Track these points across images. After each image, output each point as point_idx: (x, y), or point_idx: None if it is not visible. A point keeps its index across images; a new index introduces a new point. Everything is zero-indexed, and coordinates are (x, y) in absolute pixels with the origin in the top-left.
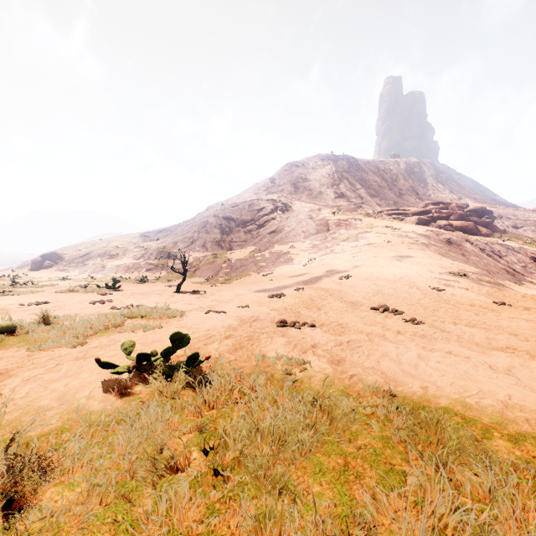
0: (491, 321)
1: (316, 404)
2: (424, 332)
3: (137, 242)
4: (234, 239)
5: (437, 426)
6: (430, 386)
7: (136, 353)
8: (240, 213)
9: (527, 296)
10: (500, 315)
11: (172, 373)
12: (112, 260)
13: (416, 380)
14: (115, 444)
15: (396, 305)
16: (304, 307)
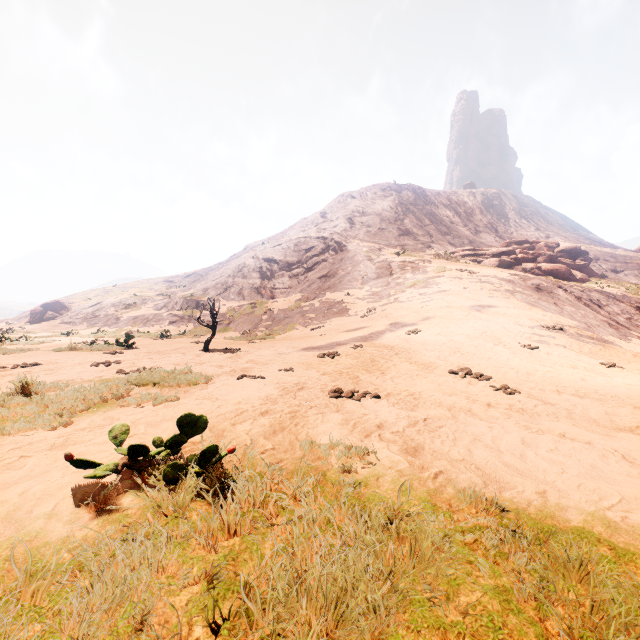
0: (603, 388)
1: (391, 528)
2: (522, 405)
3: (160, 289)
4: (276, 285)
5: (581, 569)
6: (549, 490)
7: (137, 439)
8: (284, 253)
9: (639, 356)
10: (613, 380)
11: (179, 476)
12: (129, 310)
13: (528, 481)
14: (63, 616)
15: (480, 367)
16: (364, 371)
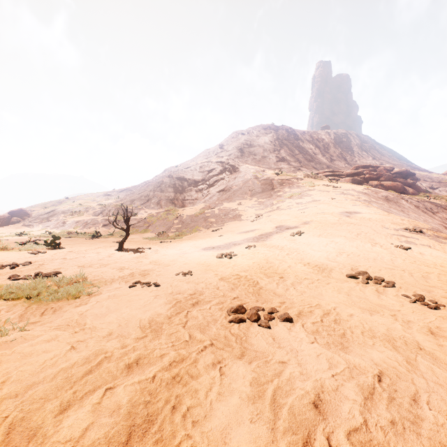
0: None
1: None
2: None
3: (100, 200)
4: (186, 197)
5: None
6: None
7: None
8: (192, 173)
9: None
10: None
11: None
12: (74, 216)
13: None
14: None
15: (373, 269)
16: (261, 274)
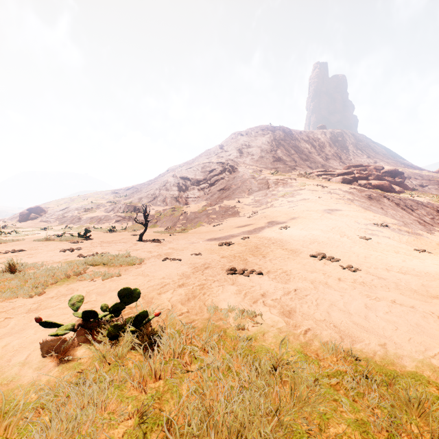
0: (418, 267)
1: (275, 373)
2: (363, 279)
3: (109, 198)
4: (189, 195)
5: (419, 406)
6: (388, 343)
7: (90, 304)
8: (195, 173)
9: None
10: (424, 261)
11: (119, 333)
12: (87, 212)
13: (372, 336)
14: None
15: (331, 252)
16: (250, 255)
